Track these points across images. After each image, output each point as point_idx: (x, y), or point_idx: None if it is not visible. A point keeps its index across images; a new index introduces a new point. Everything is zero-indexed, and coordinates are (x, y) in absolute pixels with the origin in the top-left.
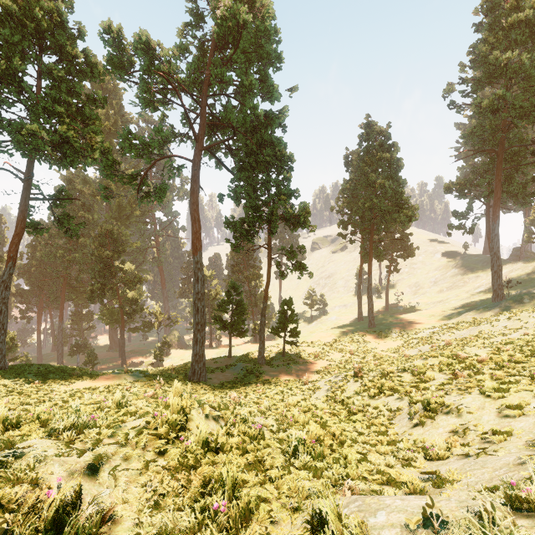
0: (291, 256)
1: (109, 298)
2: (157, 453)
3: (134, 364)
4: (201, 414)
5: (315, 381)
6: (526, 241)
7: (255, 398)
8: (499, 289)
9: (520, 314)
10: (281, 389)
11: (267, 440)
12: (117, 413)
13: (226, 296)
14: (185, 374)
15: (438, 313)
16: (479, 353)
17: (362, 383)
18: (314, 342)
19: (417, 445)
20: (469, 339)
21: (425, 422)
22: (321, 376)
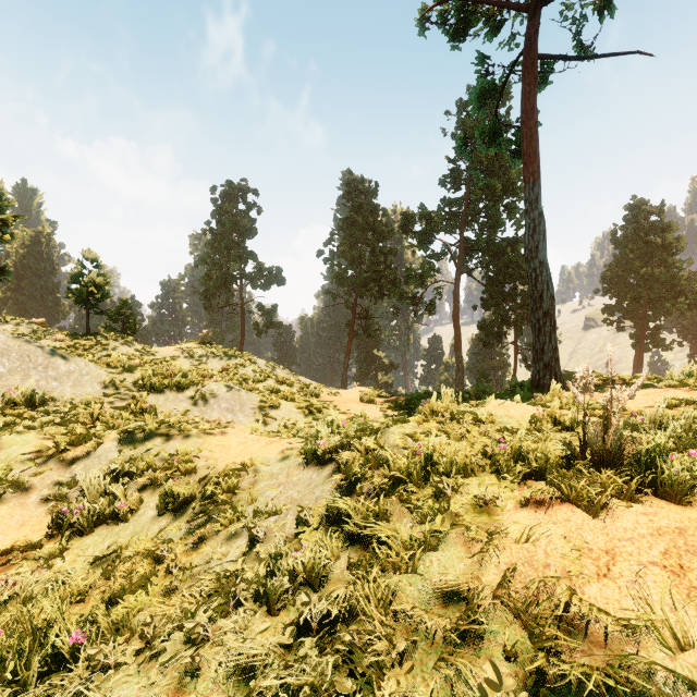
0: None
1: None
2: None
3: None
4: None
5: None
6: None
7: None
8: None
9: None
10: None
11: None
12: None
13: (477, 383)
14: None
15: None
16: None
17: None
18: None
19: None
20: None
21: None
22: None
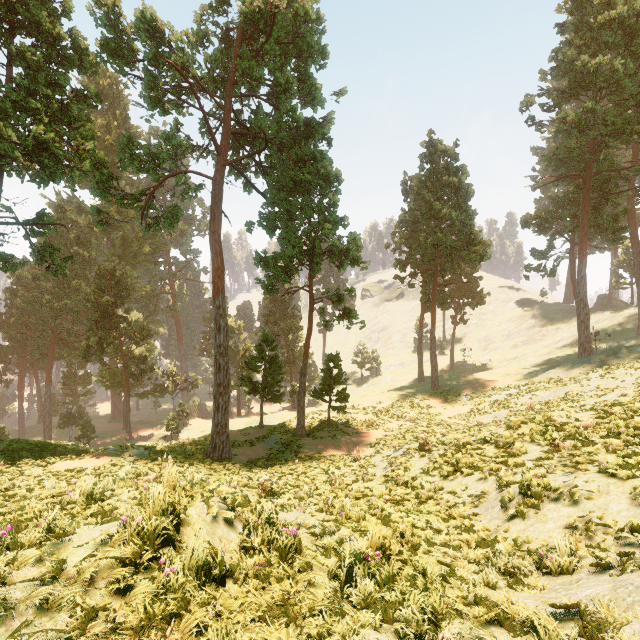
0: (338, 300)
1: (110, 356)
2: (115, 591)
3: (141, 437)
4: (204, 513)
5: (369, 456)
6: (614, 286)
7: (292, 479)
8: (586, 342)
9: (615, 371)
10: (325, 467)
11: (307, 552)
12: (84, 511)
13: (257, 351)
14: (204, 450)
15: (514, 372)
16: (580, 417)
17: (430, 458)
18: (366, 408)
19: (519, 547)
20: (555, 402)
21: (526, 513)
22: (376, 450)
